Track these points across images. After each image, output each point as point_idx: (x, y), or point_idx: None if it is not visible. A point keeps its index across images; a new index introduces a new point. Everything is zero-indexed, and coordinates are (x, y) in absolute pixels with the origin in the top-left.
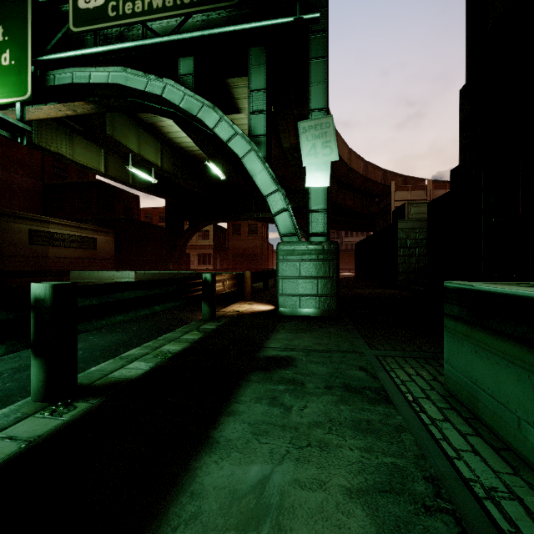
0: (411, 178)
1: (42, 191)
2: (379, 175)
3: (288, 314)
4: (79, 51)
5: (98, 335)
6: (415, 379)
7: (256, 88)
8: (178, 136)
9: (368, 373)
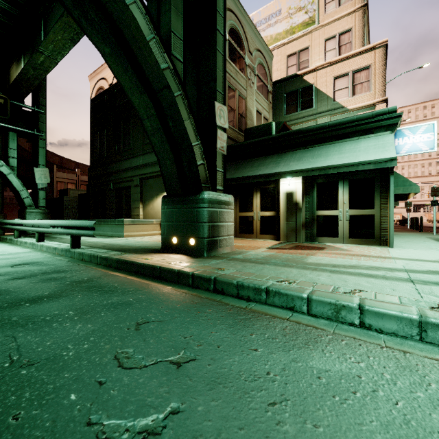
0: (66, 159)
1: None
2: None
3: (31, 233)
4: None
5: None
6: None
7: (12, 148)
8: None
9: None
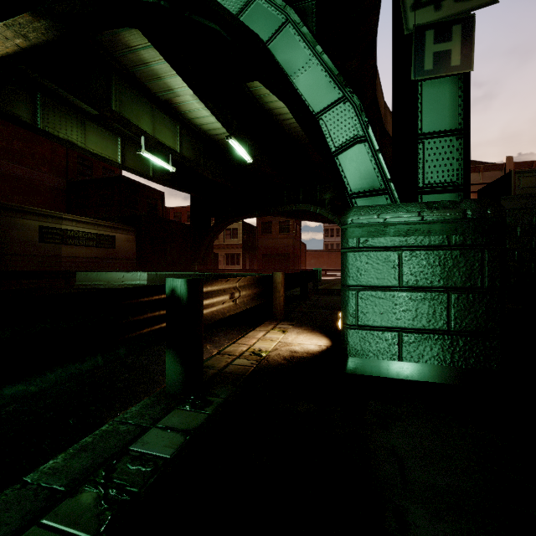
0: (472, 162)
1: (66, 189)
2: None
3: (372, 374)
4: None
5: None
6: None
7: None
8: (198, 116)
9: None
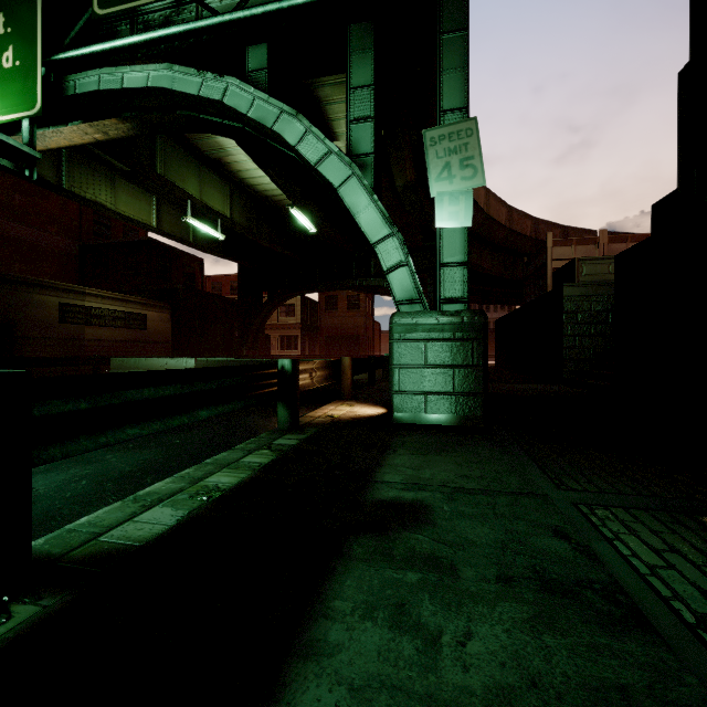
0: (574, 229)
1: (79, 254)
2: (528, 226)
3: (408, 422)
4: (107, 43)
5: (120, 453)
6: (674, 561)
7: (359, 85)
8: (252, 176)
9: (573, 544)
